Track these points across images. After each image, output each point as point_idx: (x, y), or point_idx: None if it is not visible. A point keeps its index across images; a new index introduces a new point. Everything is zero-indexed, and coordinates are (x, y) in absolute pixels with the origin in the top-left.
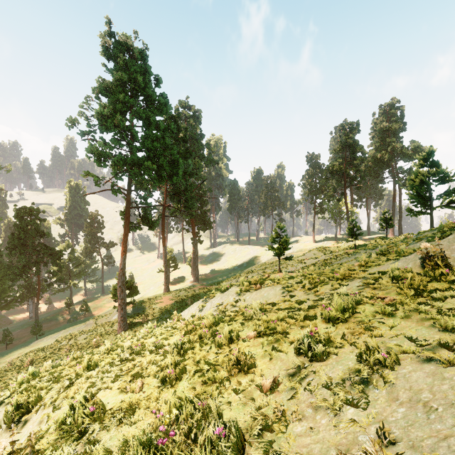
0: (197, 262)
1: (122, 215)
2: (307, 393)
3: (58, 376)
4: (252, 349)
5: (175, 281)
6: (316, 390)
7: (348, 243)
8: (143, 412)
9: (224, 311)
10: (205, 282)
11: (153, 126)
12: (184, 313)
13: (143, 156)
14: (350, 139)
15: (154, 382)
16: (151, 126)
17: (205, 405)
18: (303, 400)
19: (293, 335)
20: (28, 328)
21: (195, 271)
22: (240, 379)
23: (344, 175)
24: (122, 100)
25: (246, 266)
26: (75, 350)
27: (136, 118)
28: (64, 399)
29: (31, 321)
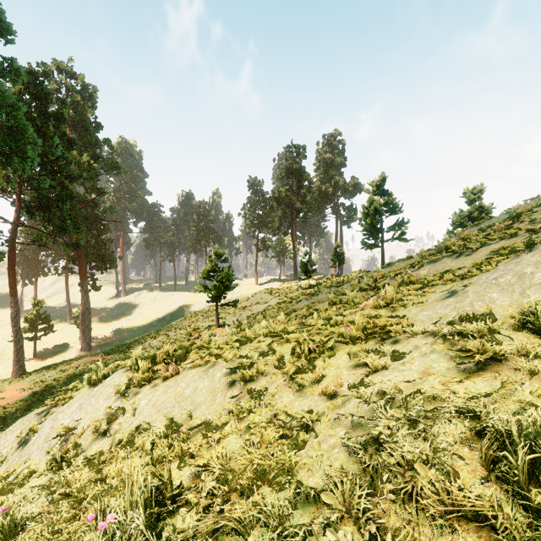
0: (88, 320)
1: None
2: None
3: None
4: None
5: (47, 353)
6: None
7: (299, 283)
8: None
9: (65, 458)
10: (101, 349)
11: None
12: None
13: None
14: (297, 164)
15: None
16: None
17: None
18: None
19: None
20: None
21: (85, 333)
22: None
23: (290, 206)
24: None
25: (170, 320)
26: None
27: None
28: None
29: None
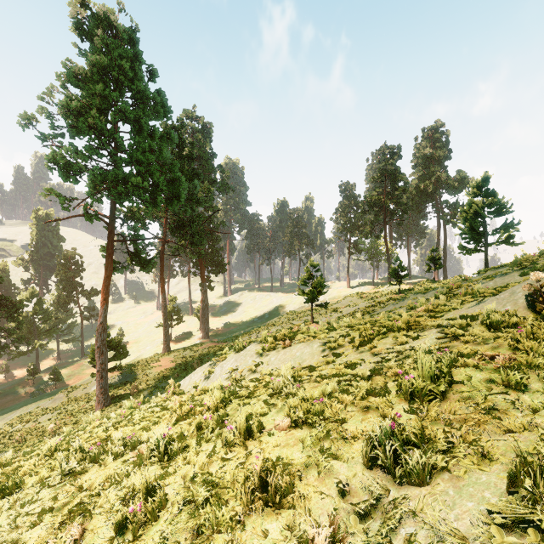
0: (207, 314)
1: (103, 250)
2: None
3: None
4: (284, 452)
5: (178, 338)
6: None
7: (391, 287)
8: None
9: (239, 379)
10: (216, 338)
11: (146, 133)
12: (184, 382)
13: (130, 170)
14: (390, 166)
15: (106, 525)
16: (142, 131)
17: None
18: None
19: (353, 424)
20: None
21: (205, 324)
22: (266, 523)
23: (384, 208)
24: (101, 93)
25: (268, 318)
26: (32, 437)
27: (122, 120)
28: None
29: None
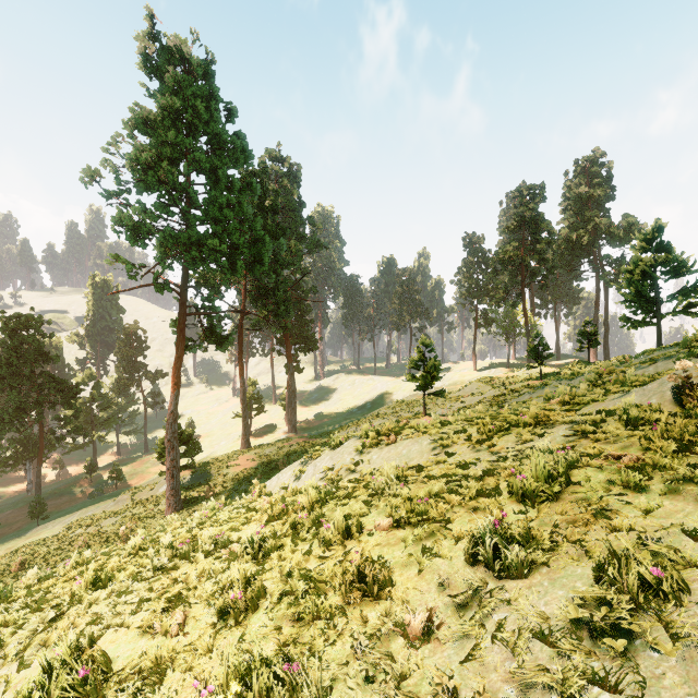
0: (294, 402)
1: (174, 326)
2: (499, 648)
3: (41, 599)
4: (385, 551)
5: (259, 432)
6: (517, 643)
7: (529, 371)
8: (181, 679)
9: (335, 479)
10: (306, 433)
11: (223, 184)
12: (270, 482)
13: (206, 230)
14: (530, 211)
15: (207, 613)
16: (219, 183)
17: (294, 681)
18: (492, 665)
19: (459, 524)
20: (25, 507)
21: (292, 415)
22: (365, 612)
23: (521, 267)
24: (172, 140)
25: (370, 408)
26: (95, 543)
27: (196, 171)
28: (41, 647)
29: (30, 496)
